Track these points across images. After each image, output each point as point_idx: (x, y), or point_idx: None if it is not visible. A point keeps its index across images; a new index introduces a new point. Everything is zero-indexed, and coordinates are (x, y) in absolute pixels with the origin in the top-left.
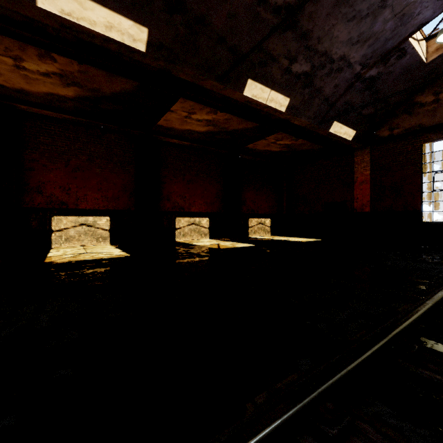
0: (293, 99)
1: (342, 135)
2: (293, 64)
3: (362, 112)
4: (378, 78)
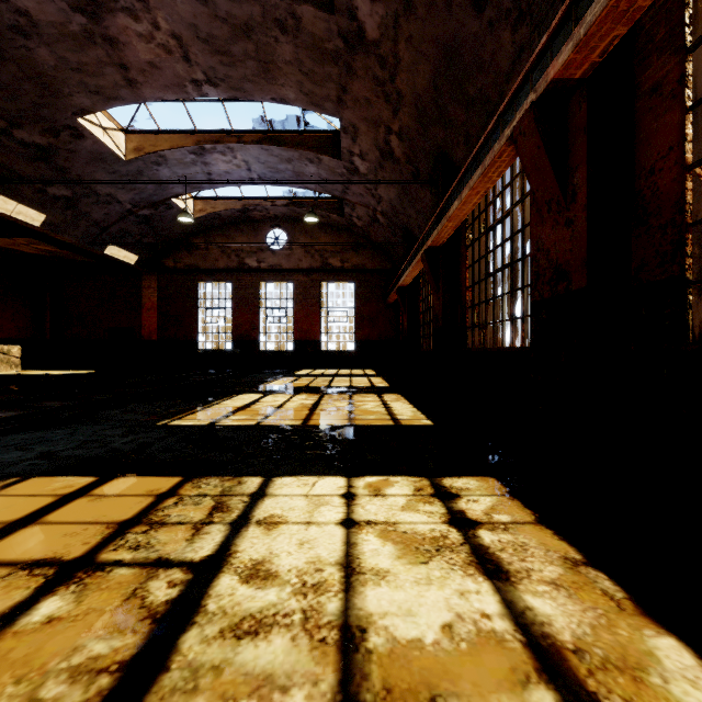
0: (52, 216)
1: (123, 258)
2: (49, 186)
3: (143, 241)
4: (153, 217)
